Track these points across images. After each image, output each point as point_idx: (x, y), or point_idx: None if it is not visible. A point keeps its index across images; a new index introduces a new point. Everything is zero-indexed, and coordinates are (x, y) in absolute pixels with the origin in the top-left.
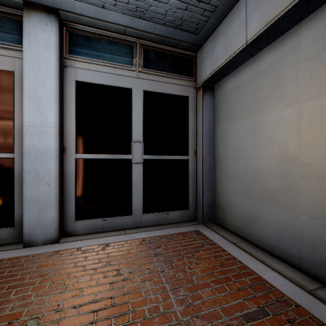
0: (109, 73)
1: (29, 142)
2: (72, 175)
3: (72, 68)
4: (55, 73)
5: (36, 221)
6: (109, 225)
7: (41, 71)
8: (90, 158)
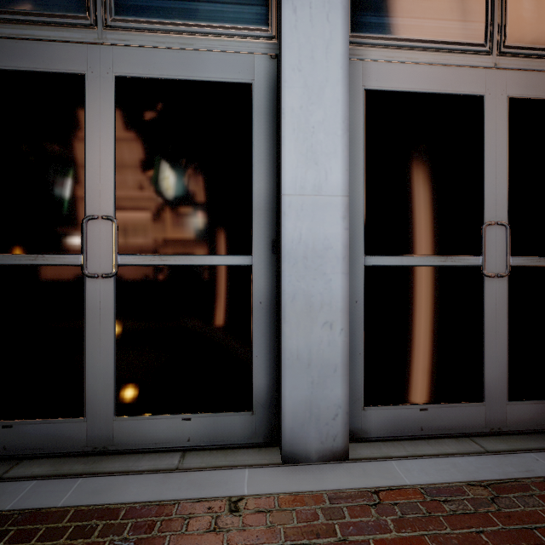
0: (434, 65)
1: (293, 231)
2: (358, 303)
3: (357, 63)
4: (342, 70)
5: (306, 408)
6: (434, 422)
7: (315, 70)
8: (393, 264)
